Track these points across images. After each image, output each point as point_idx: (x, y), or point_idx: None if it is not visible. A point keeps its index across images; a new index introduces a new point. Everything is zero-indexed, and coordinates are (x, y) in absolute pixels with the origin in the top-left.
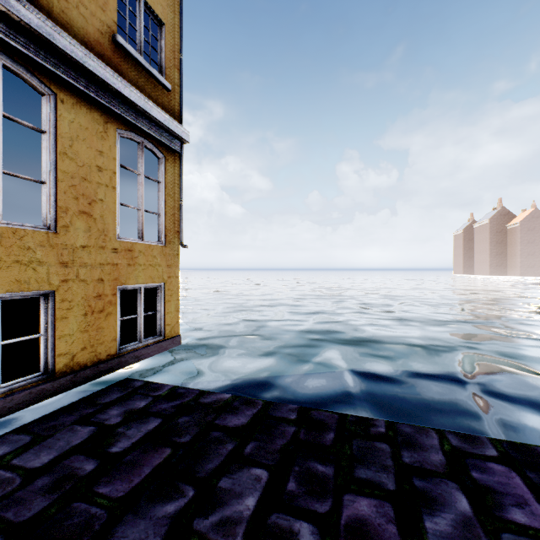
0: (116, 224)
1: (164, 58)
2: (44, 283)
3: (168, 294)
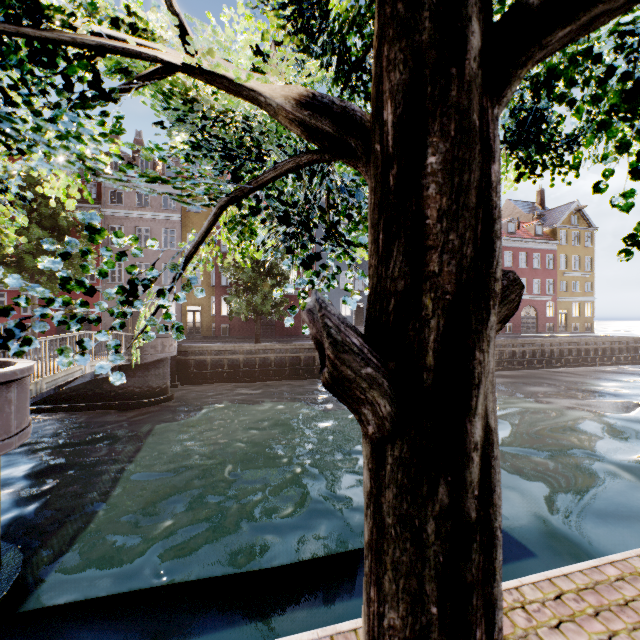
0: (584, 315)
1: (591, 287)
2: (578, 322)
3: (592, 325)
